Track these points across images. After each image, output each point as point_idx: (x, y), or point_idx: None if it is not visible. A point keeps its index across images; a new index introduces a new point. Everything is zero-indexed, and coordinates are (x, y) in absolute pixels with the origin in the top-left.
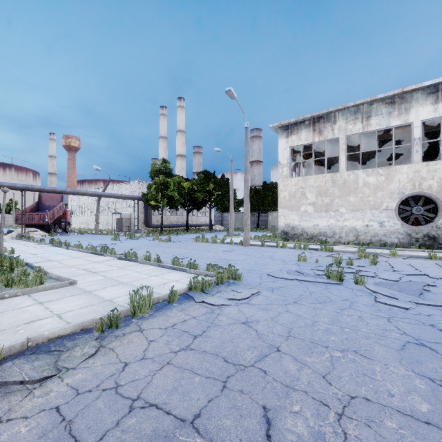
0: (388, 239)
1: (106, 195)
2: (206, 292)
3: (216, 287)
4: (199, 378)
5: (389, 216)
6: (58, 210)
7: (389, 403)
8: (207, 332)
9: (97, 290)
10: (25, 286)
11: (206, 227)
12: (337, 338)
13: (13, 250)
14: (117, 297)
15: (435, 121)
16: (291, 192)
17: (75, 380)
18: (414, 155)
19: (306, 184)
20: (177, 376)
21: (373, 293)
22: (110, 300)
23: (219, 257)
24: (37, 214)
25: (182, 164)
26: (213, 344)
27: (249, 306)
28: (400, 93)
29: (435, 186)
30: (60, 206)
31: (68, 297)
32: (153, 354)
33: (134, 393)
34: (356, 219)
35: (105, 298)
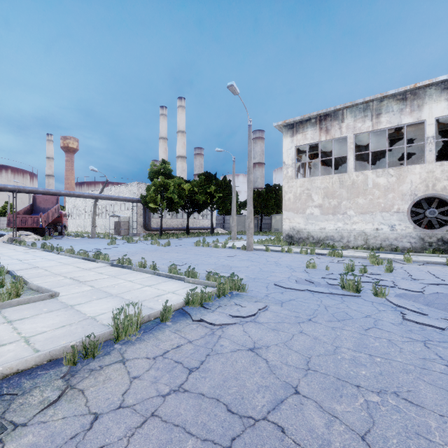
0: (399, 244)
1: (103, 197)
2: (205, 307)
3: (217, 300)
4: (192, 442)
5: (401, 219)
6: (53, 212)
7: None
8: (206, 364)
9: (80, 304)
10: None
11: (207, 230)
12: (368, 373)
13: None
14: (102, 313)
15: (447, 119)
16: (296, 194)
17: (20, 447)
18: (427, 155)
19: (312, 185)
20: (163, 439)
21: (398, 307)
22: (93, 318)
23: (220, 264)
24: (31, 217)
25: (183, 165)
26: (213, 382)
27: (256, 325)
28: (412, 89)
29: None
30: (55, 209)
31: (45, 313)
32: (134, 400)
33: None
34: (365, 223)
35: (87, 315)
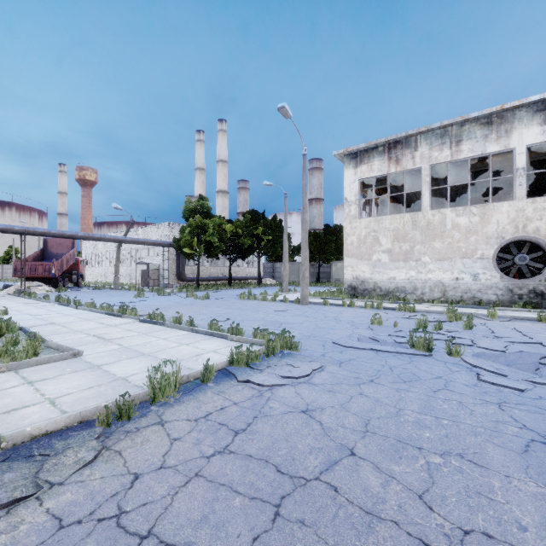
0: (484, 296)
1: (128, 240)
2: (252, 367)
3: (266, 360)
4: (240, 500)
5: (485, 267)
6: (68, 259)
7: (522, 543)
8: (253, 426)
9: (108, 364)
10: (11, 360)
11: (253, 281)
12: (433, 435)
13: (6, 310)
14: (134, 374)
15: (541, 147)
16: (360, 236)
17: (60, 504)
18: (516, 190)
19: (379, 226)
20: (209, 497)
21: (474, 367)
22: (124, 379)
23: (269, 320)
24: (41, 264)
25: (224, 202)
26: (261, 444)
27: (310, 386)
28: (499, 111)
29: (544, 229)
30: (70, 255)
31: (69, 374)
32: (176, 460)
33: (144, 525)
34: (442, 271)
35: (117, 376)
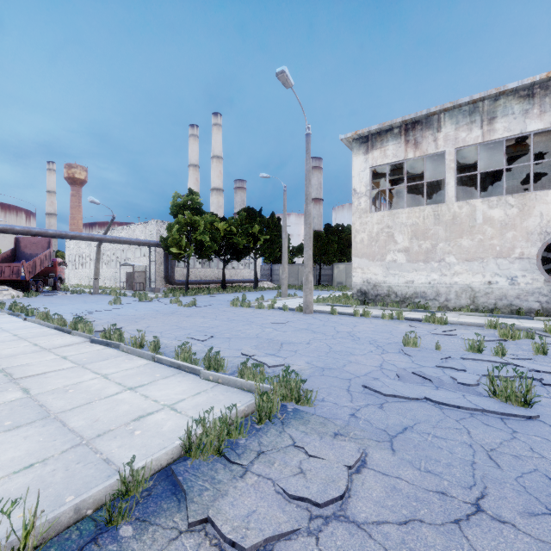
0: (523, 304)
1: (108, 239)
2: (228, 458)
3: (255, 435)
4: None
5: (525, 268)
6: (42, 260)
7: None
8: None
9: None
10: None
11: (250, 284)
12: None
13: None
14: None
15: None
16: (371, 233)
17: None
18: None
19: (394, 221)
20: None
21: None
22: None
23: (265, 337)
24: (8, 266)
25: (219, 200)
26: None
27: (353, 538)
28: (543, 80)
29: None
30: (46, 255)
31: None
32: None
33: None
34: (471, 273)
35: None
